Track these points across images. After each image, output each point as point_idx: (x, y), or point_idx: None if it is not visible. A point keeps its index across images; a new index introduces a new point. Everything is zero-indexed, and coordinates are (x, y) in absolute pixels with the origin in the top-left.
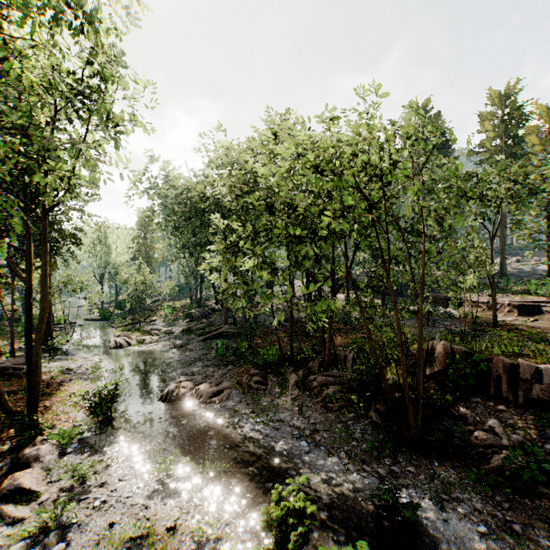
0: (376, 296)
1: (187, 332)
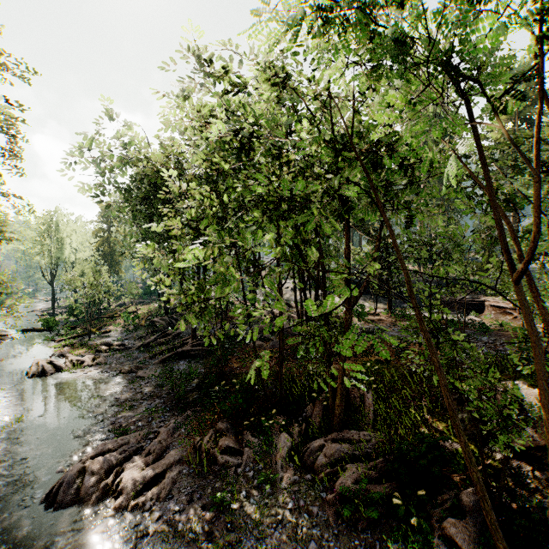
0: (377, 300)
1: (146, 347)
